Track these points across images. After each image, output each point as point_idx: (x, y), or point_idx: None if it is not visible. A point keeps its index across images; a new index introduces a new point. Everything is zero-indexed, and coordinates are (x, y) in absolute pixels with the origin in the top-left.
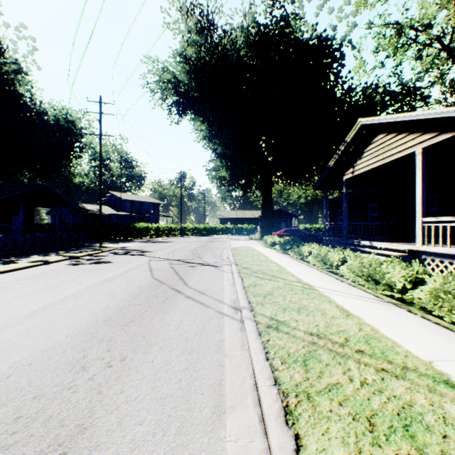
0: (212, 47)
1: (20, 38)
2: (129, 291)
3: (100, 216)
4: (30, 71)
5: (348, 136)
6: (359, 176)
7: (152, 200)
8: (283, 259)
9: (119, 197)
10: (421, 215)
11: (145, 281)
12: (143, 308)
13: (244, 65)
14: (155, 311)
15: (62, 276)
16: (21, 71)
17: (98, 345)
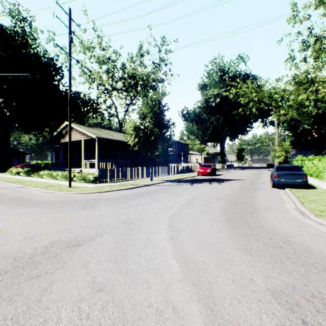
0: None
1: None
2: None
3: None
4: None
5: (62, 126)
6: (67, 142)
7: None
8: (30, 178)
9: None
10: (84, 159)
11: None
12: None
13: None
14: None
15: None
16: None
17: None
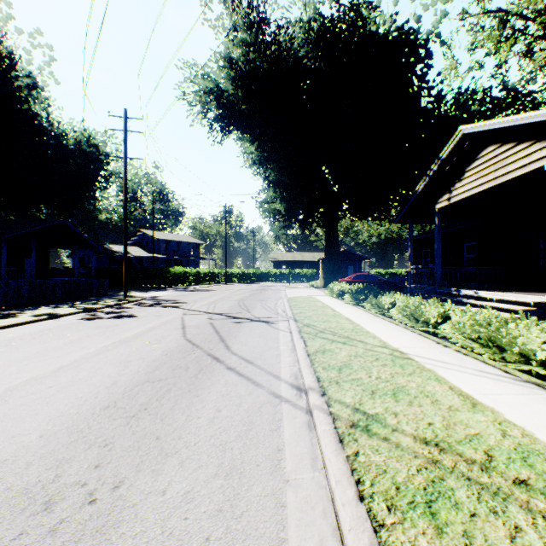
0: (263, 46)
1: (35, 47)
2: (150, 358)
3: (125, 258)
4: (46, 86)
5: (443, 151)
6: (457, 204)
7: (191, 240)
8: (356, 314)
9: (151, 237)
10: None
11: (173, 344)
12: (164, 386)
13: (304, 68)
14: (181, 391)
15: (68, 335)
16: (36, 86)
17: (83, 455)
